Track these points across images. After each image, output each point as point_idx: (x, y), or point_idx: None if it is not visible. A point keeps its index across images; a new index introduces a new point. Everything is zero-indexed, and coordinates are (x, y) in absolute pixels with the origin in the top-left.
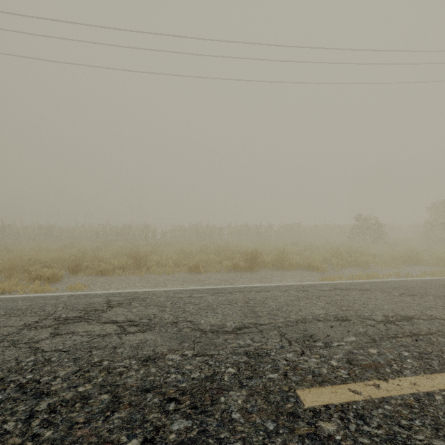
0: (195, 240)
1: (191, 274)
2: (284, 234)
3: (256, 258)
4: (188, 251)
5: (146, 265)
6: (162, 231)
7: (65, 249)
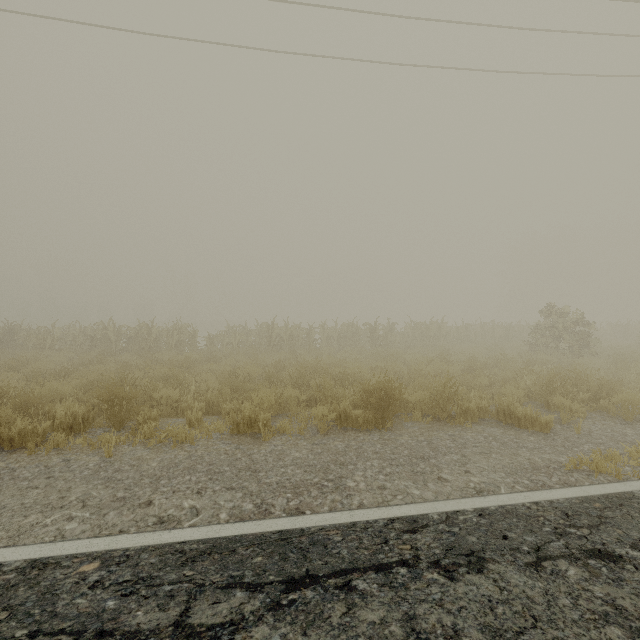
0: (264, 351)
1: (237, 442)
2: (414, 339)
3: (389, 399)
4: (245, 375)
5: (136, 418)
6: (210, 334)
7: (2, 372)
